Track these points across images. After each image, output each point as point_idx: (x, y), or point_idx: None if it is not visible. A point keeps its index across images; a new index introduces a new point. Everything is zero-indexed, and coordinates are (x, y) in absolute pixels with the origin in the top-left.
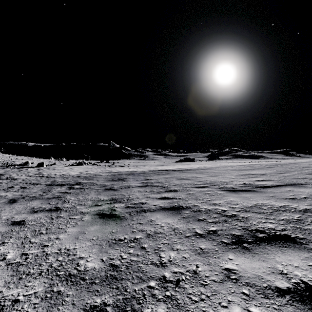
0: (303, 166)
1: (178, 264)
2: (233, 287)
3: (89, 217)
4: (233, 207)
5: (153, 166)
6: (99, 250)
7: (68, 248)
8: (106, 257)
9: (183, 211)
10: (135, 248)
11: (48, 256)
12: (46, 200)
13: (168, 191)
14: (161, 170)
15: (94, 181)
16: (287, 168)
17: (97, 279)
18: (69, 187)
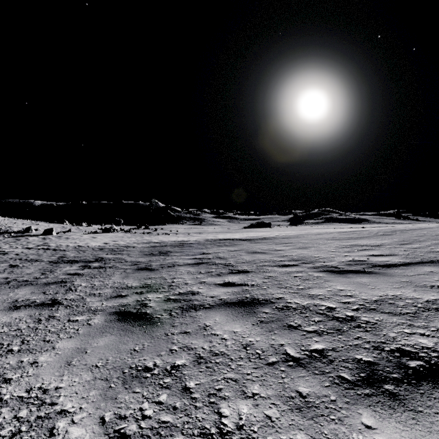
0: (437, 234)
1: (257, 437)
2: None
3: (101, 318)
4: (345, 303)
5: (212, 234)
6: (102, 394)
7: (46, 386)
8: (111, 411)
9: (260, 308)
10: (171, 390)
11: (0, 407)
12: (41, 286)
13: (235, 273)
14: (223, 240)
15: (123, 255)
16: (413, 237)
17: None
18: (83, 266)
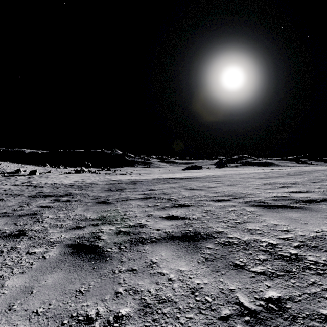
0: None
1: None
2: None
3: (57, 250)
4: (284, 239)
5: (157, 174)
6: None
7: None
8: None
9: (203, 243)
10: None
11: None
12: (15, 218)
13: (177, 207)
14: (166, 179)
15: (87, 191)
16: (321, 176)
17: None
18: (54, 200)
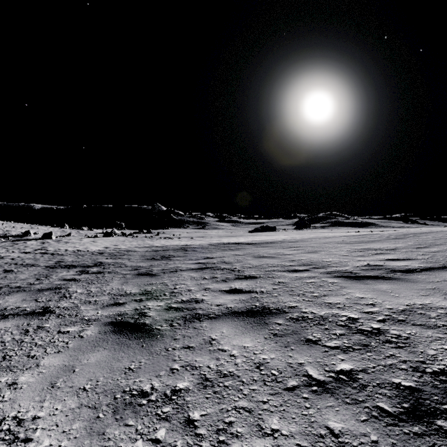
0: None
1: None
2: None
3: (95, 329)
4: (368, 313)
5: (216, 238)
6: (88, 427)
7: (22, 416)
8: None
9: (272, 319)
10: (171, 423)
11: None
12: (34, 293)
13: (241, 278)
14: (227, 244)
15: (123, 260)
16: (429, 240)
17: None
18: (81, 271)
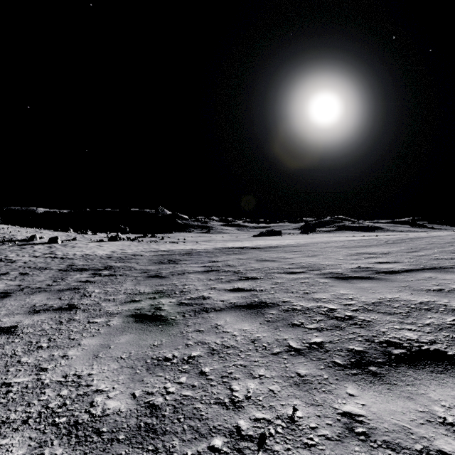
0: (445, 242)
1: (261, 404)
2: (362, 450)
3: (119, 320)
4: (346, 305)
5: (220, 243)
6: (130, 378)
7: (80, 373)
8: (140, 389)
9: (267, 310)
10: (189, 374)
11: (44, 388)
12: (55, 293)
13: (244, 279)
14: (232, 248)
15: (132, 263)
16: (421, 245)
17: (122, 431)
18: (93, 274)
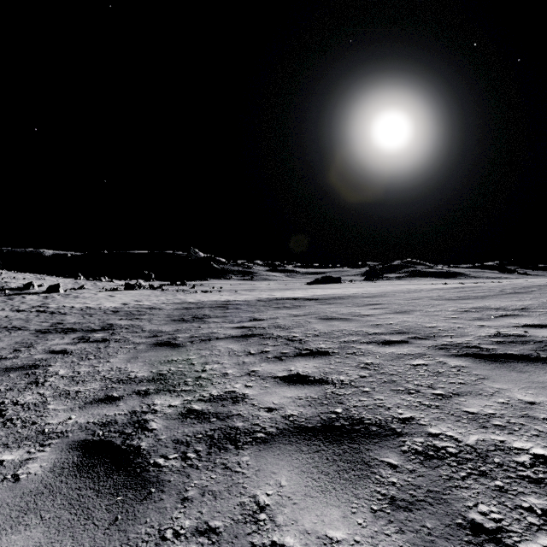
0: None
1: None
2: None
3: (49, 458)
4: None
5: (266, 292)
6: None
7: None
8: None
9: (375, 451)
10: None
11: None
12: None
13: (306, 355)
14: (281, 299)
15: (142, 321)
16: None
17: None
18: (79, 338)
